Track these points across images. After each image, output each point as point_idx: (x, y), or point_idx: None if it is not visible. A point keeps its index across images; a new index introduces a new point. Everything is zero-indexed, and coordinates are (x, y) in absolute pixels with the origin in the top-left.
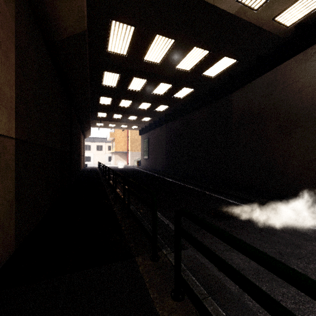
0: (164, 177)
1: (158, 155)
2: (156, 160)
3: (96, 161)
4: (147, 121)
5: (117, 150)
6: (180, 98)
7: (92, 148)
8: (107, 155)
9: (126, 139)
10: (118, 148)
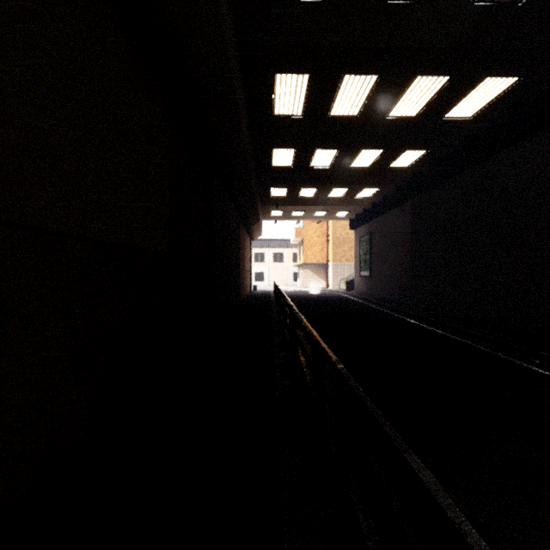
0: (417, 322)
1: (394, 269)
2: (390, 280)
3: (273, 280)
4: (368, 197)
5: (307, 260)
6: (464, 121)
7: (266, 258)
8: (291, 270)
9: (325, 240)
10: (310, 256)
